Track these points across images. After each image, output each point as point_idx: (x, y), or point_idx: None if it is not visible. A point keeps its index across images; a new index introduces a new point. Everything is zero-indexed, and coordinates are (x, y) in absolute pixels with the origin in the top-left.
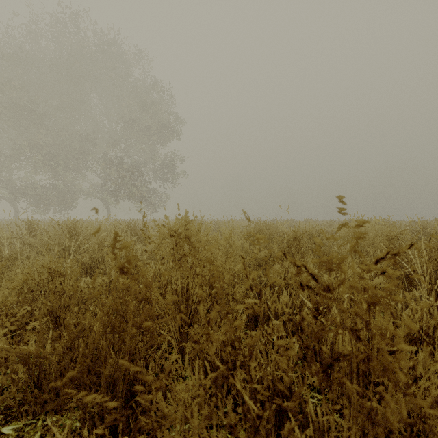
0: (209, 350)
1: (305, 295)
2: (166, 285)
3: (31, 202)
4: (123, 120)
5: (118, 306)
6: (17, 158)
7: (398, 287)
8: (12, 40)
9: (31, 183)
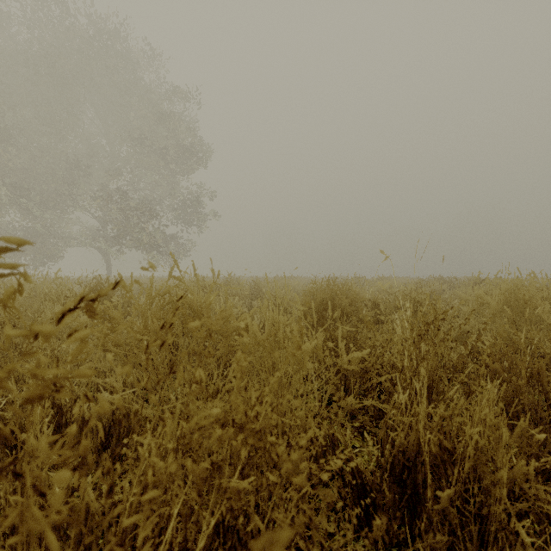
0: None
1: None
2: None
3: None
4: (129, 140)
5: None
6: None
7: None
8: None
9: None
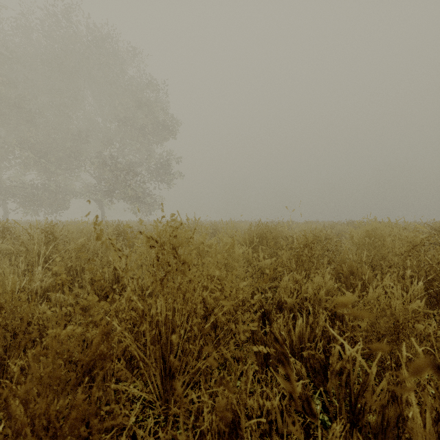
0: (202, 418)
1: (327, 321)
2: (142, 319)
3: (20, 202)
4: (118, 118)
5: (29, 395)
6: (6, 157)
7: (427, 302)
8: (1, 34)
9: (22, 182)
